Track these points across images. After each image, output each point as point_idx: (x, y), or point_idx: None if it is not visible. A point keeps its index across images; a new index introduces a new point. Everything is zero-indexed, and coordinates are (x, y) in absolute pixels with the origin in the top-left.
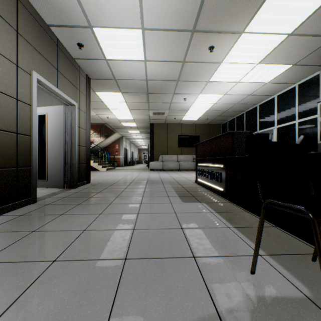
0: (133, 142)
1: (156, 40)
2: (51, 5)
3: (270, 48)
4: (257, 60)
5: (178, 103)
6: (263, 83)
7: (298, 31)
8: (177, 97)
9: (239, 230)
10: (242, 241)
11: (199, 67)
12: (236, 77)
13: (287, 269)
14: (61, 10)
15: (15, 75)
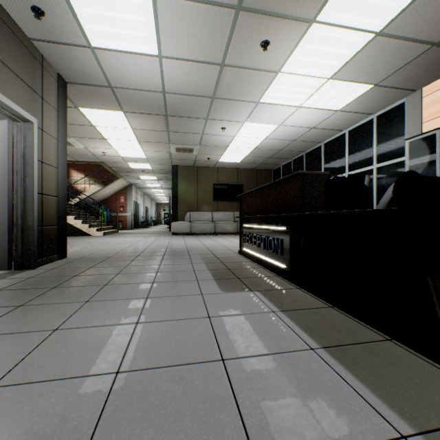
0: (147, 193)
1: (178, 18)
2: None
3: (349, 55)
4: (329, 73)
5: (214, 135)
6: (333, 111)
7: (389, 30)
8: (212, 125)
9: (334, 357)
10: (350, 389)
11: (246, 78)
12: (297, 99)
13: None
14: None
15: None
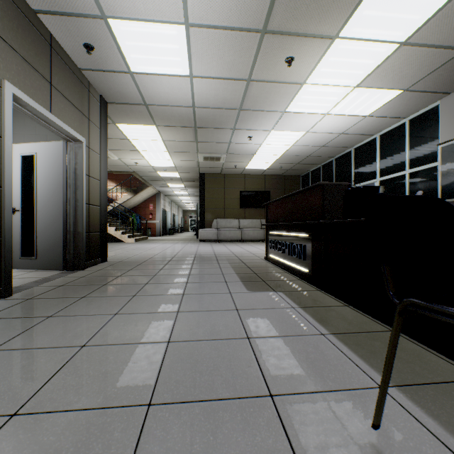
0: (175, 200)
1: (208, 44)
2: None
3: (374, 64)
4: (355, 81)
5: (241, 144)
6: (361, 116)
7: (414, 39)
8: (239, 135)
9: (340, 340)
10: (348, 360)
11: (272, 90)
12: (324, 107)
13: (431, 415)
14: None
15: None
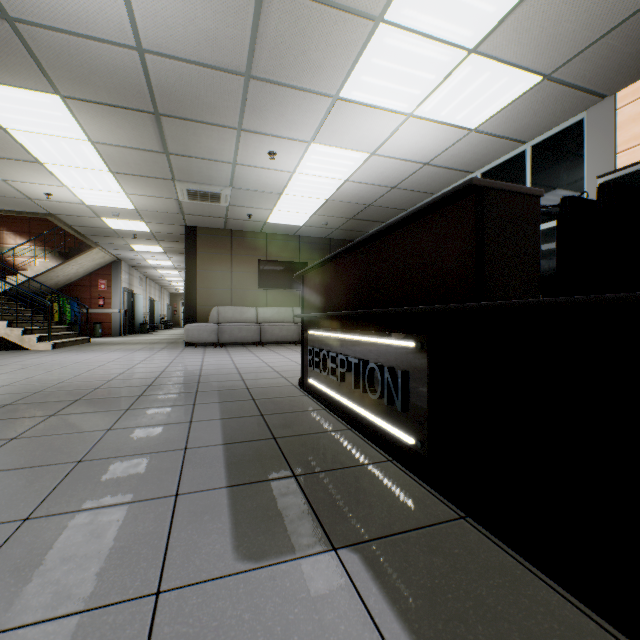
0: (152, 276)
1: None
2: None
3: None
4: (474, 35)
5: (256, 168)
6: (464, 130)
7: None
8: (251, 145)
9: None
10: None
11: (314, 27)
12: (409, 97)
13: None
14: None
15: None
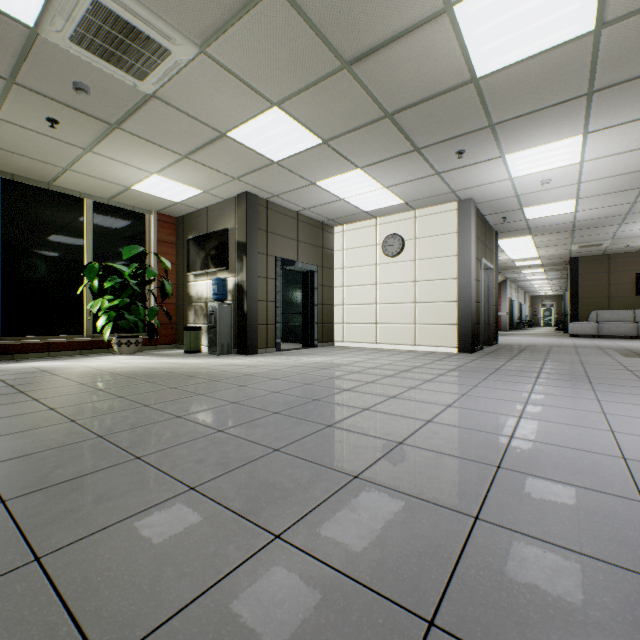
0: (522, 285)
1: (592, 200)
2: (494, 208)
3: None
4: None
5: (631, 230)
6: None
7: None
8: (628, 226)
9: None
10: None
11: None
12: None
13: None
14: (501, 208)
15: (477, 266)
